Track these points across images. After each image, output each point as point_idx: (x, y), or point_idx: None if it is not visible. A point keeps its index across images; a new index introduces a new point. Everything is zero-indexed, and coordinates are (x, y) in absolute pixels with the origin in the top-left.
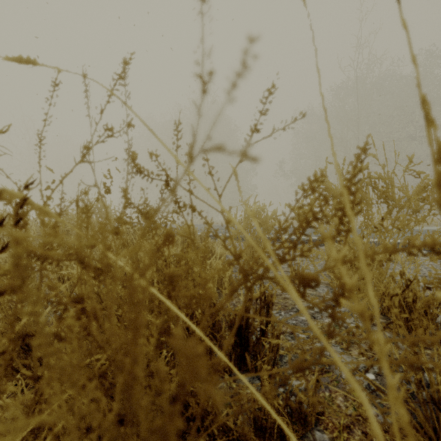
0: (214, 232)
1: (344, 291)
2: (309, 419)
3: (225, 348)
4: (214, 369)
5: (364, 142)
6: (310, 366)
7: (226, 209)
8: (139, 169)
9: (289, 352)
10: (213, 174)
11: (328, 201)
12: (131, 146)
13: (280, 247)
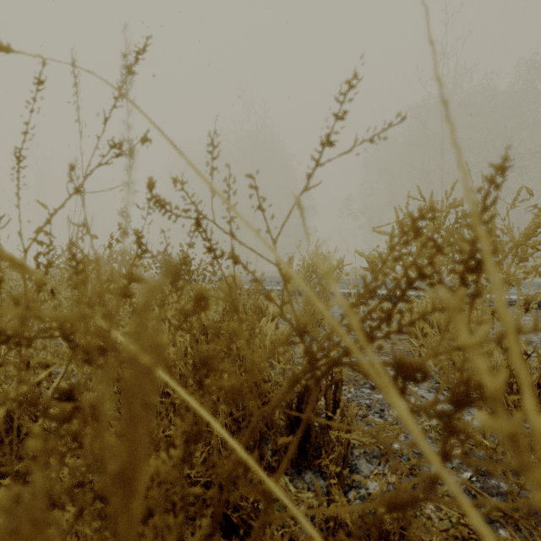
0: (265, 285)
1: (469, 390)
2: (392, 537)
3: (283, 467)
4: (266, 498)
5: (502, 157)
6: (390, 462)
7: (285, 263)
8: (158, 202)
9: (361, 442)
10: (265, 209)
11: (442, 249)
12: (133, 161)
13: (366, 318)
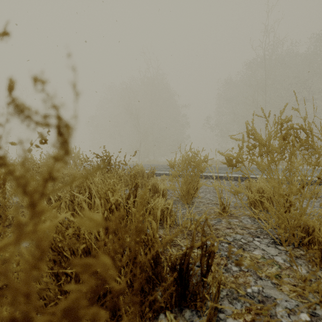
0: (158, 170)
1: None
2: None
3: None
4: None
5: None
6: (245, 303)
7: None
8: (18, 108)
9: (224, 286)
10: None
11: None
12: None
13: None
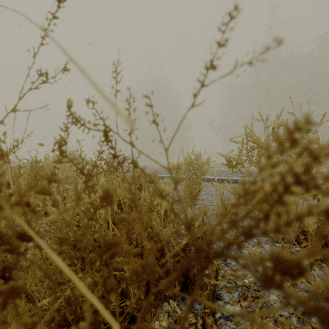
0: (161, 174)
1: None
2: None
3: None
4: None
5: None
6: None
7: None
8: (75, 118)
9: (223, 278)
10: (159, 124)
11: (318, 158)
12: None
13: (246, 217)
